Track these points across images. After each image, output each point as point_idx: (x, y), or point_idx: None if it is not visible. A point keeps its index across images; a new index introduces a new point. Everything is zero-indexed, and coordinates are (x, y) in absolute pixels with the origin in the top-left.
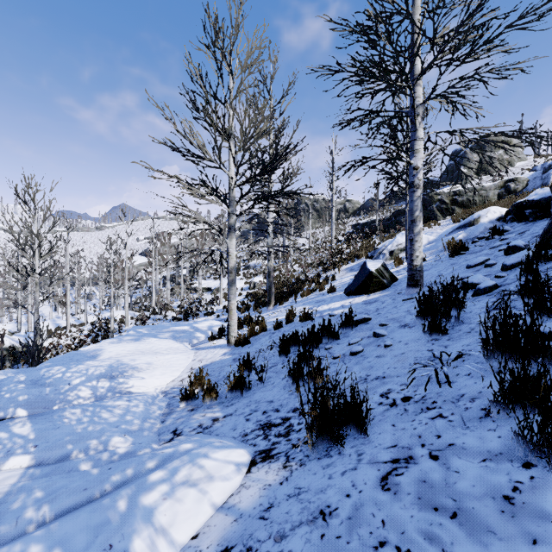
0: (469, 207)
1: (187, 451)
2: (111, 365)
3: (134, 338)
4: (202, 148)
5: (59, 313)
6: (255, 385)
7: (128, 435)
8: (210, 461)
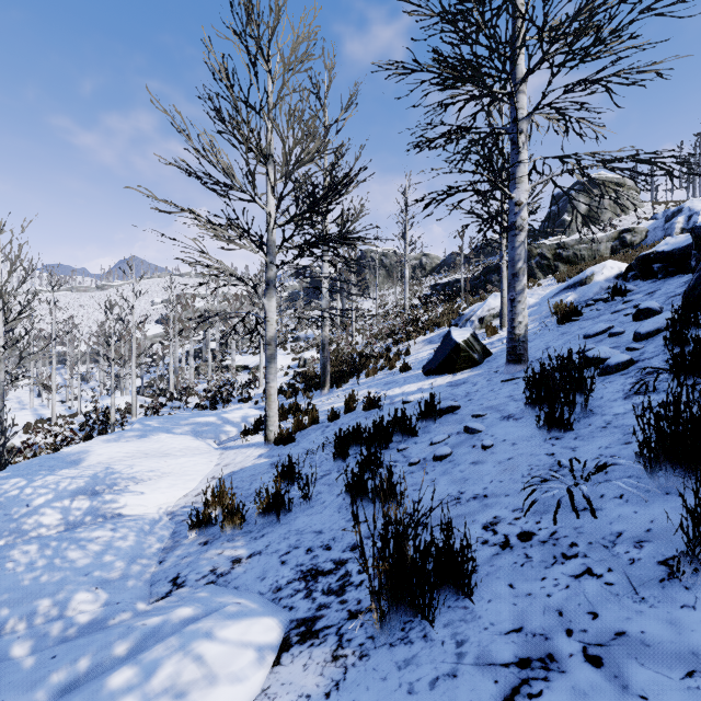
0: (576, 263)
1: (184, 622)
2: (96, 475)
3: (139, 434)
4: (229, 173)
5: (43, 400)
6: (298, 505)
7: (101, 588)
8: (215, 646)
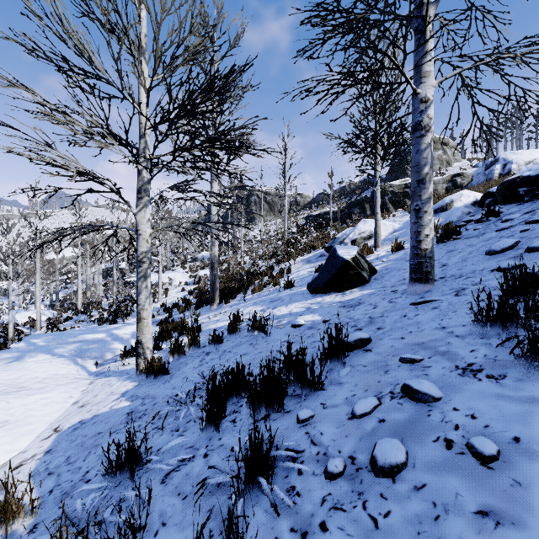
0: None
1: None
2: None
3: (16, 355)
4: (88, 57)
5: None
6: None
7: None
8: None
